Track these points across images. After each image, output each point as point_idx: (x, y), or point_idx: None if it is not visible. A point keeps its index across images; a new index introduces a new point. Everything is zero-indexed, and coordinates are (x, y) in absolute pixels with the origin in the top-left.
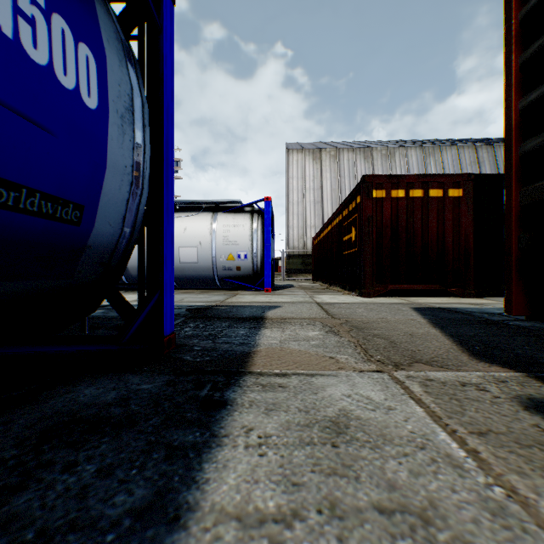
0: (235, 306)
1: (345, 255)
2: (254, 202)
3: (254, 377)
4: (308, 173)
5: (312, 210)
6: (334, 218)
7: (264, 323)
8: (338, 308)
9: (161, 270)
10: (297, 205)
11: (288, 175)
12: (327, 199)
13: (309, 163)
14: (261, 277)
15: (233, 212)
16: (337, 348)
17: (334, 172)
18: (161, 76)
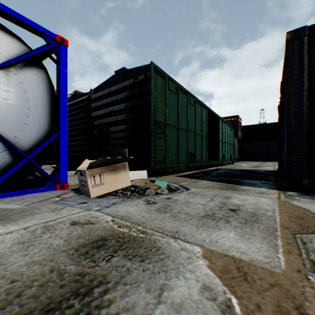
0: None
1: None
2: None
3: None
4: None
5: None
6: None
7: None
8: None
9: None
10: None
11: None
12: None
13: None
14: None
15: None
16: None
17: None
18: None
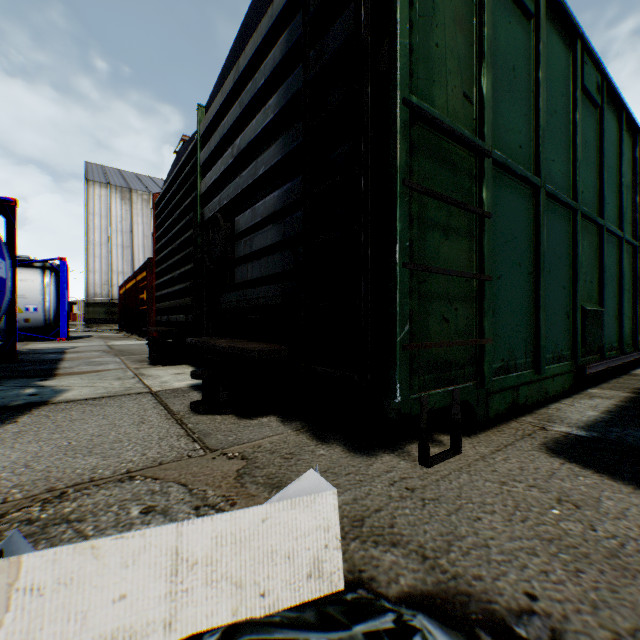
0: (38, 349)
1: (141, 310)
2: (48, 260)
3: (68, 360)
4: (115, 213)
5: (120, 254)
6: (135, 276)
7: (67, 353)
8: (121, 346)
9: (16, 326)
10: (100, 246)
11: (89, 210)
12: (139, 245)
13: (117, 202)
14: (55, 328)
15: (20, 267)
16: (106, 355)
17: (147, 217)
18: (15, 245)
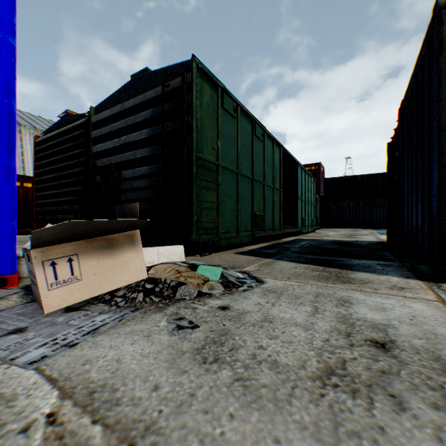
0: None
1: None
2: None
3: None
4: None
5: None
6: None
7: None
8: None
9: None
10: None
11: None
12: None
13: None
14: None
15: None
16: None
17: None
18: None
